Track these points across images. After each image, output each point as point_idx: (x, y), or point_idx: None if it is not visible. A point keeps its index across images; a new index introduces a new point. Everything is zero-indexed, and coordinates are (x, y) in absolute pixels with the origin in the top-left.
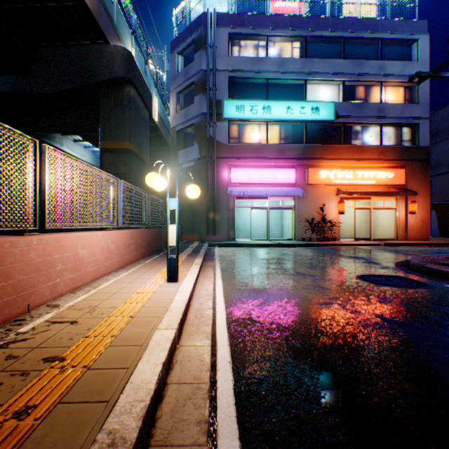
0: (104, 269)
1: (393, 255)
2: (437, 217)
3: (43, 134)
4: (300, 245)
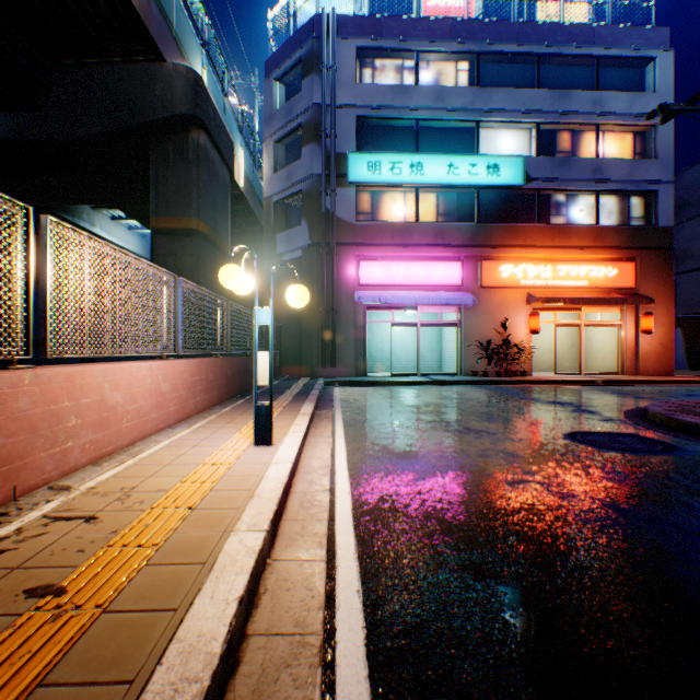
0: (152, 423)
1: (619, 398)
2: (684, 338)
3: (62, 207)
4: (470, 382)
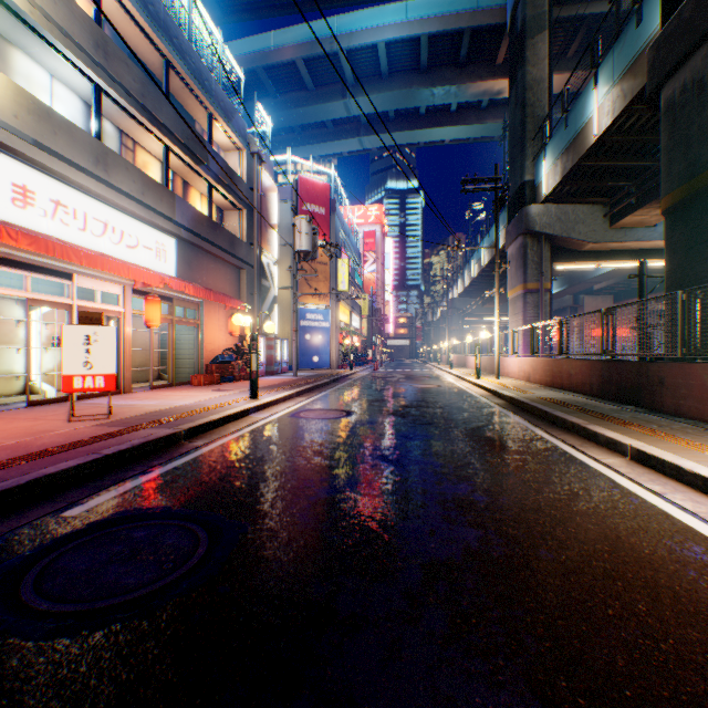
0: None
1: None
2: None
3: None
4: None
